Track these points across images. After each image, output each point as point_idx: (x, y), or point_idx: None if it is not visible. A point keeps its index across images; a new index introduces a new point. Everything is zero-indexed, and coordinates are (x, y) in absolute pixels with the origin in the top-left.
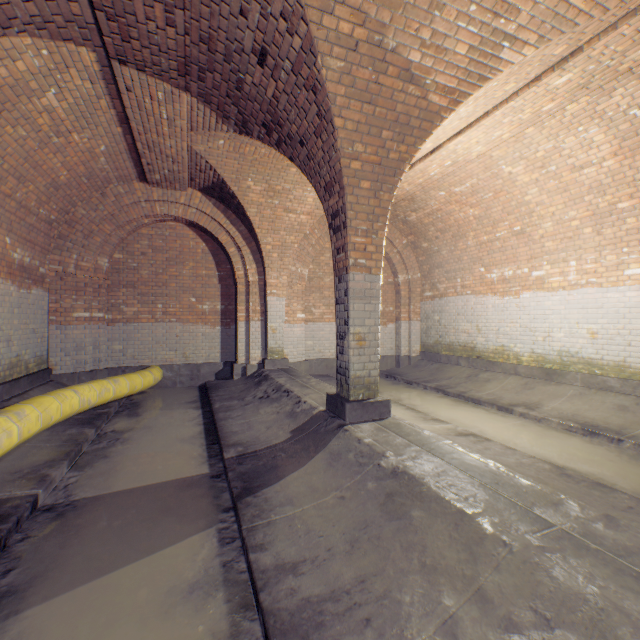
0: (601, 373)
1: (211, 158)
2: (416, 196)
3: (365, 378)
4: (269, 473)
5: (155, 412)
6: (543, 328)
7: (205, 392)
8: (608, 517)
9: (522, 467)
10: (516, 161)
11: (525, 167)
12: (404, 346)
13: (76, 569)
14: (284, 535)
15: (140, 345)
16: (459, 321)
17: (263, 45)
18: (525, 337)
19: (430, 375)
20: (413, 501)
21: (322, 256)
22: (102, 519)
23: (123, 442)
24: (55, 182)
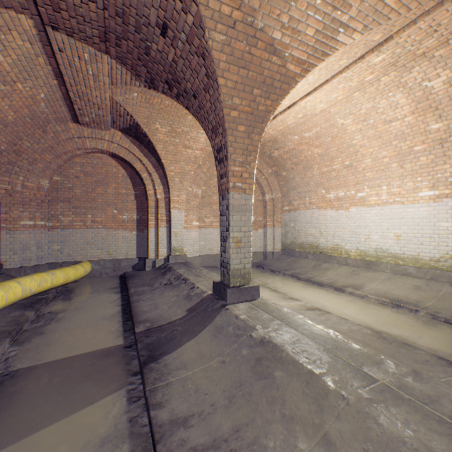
0: (403, 263)
1: (128, 106)
2: (278, 139)
3: (241, 270)
4: (169, 343)
5: (84, 296)
6: (364, 232)
7: (124, 280)
8: (415, 372)
9: (352, 333)
10: (347, 116)
11: (353, 120)
12: (270, 245)
13: (7, 431)
14: (178, 394)
15: (74, 245)
16: (307, 227)
17: (164, 20)
18: (352, 239)
19: (288, 265)
20: (276, 364)
21: (211, 180)
22: (34, 386)
23: (57, 321)
24: (4, 120)
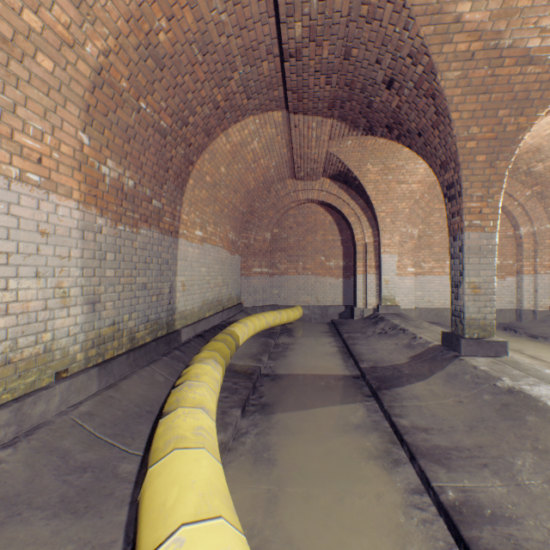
0: None
1: (340, 155)
2: (542, 146)
3: (479, 320)
4: (396, 380)
5: (303, 335)
6: None
7: (332, 327)
8: None
9: None
10: None
11: None
12: (527, 300)
13: (292, 403)
14: (414, 413)
15: (288, 291)
16: None
17: (391, 77)
18: None
19: None
20: (527, 410)
21: (431, 216)
22: (295, 385)
23: (290, 350)
24: (248, 190)
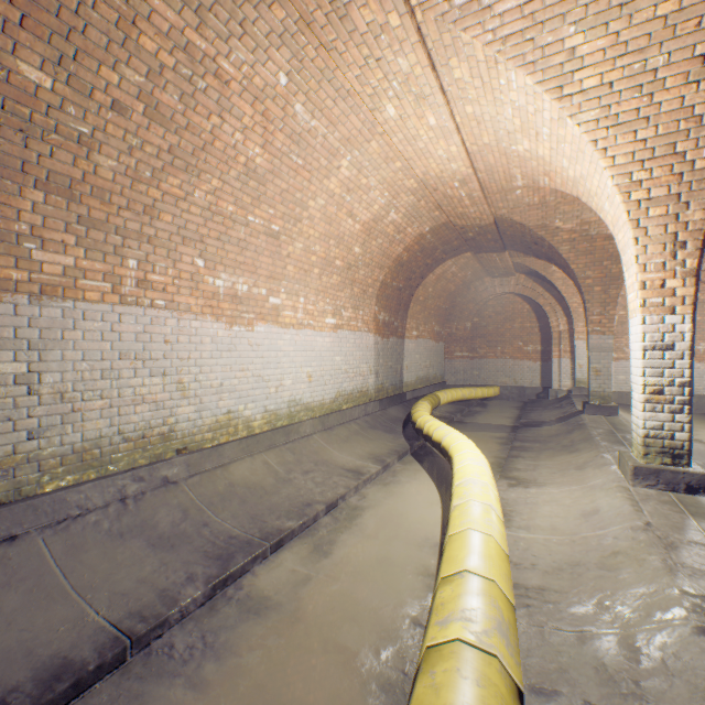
0: None
1: (525, 263)
2: None
3: (600, 393)
4: (535, 426)
5: (494, 408)
6: None
7: (526, 404)
8: None
9: None
10: None
11: None
12: None
13: (467, 430)
14: (529, 434)
15: (487, 372)
16: None
17: (534, 242)
18: None
19: None
20: (577, 429)
21: None
22: (473, 426)
23: (478, 414)
24: (449, 293)
